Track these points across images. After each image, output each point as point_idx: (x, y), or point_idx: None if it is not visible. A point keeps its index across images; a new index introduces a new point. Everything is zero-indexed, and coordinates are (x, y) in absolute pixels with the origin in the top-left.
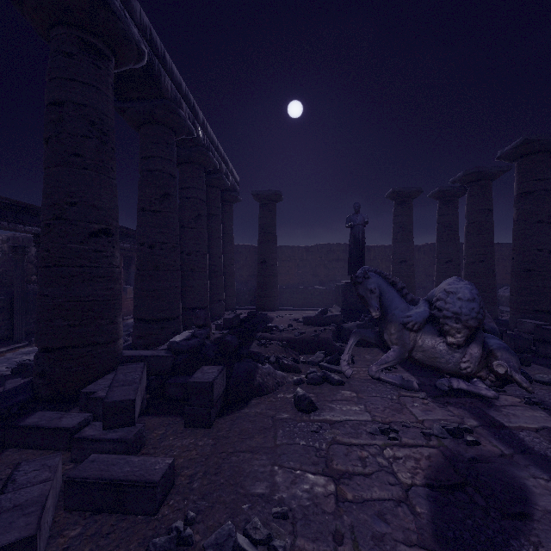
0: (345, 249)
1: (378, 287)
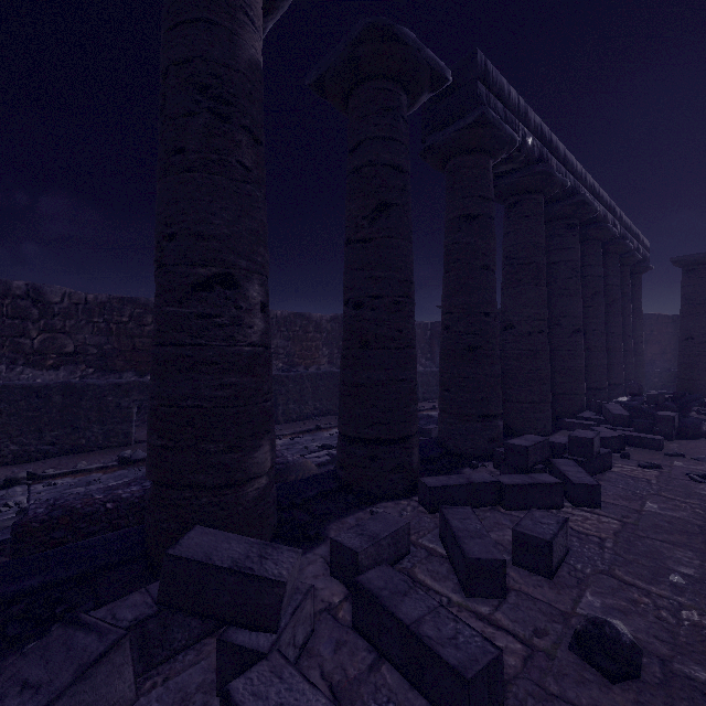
0: None
1: None
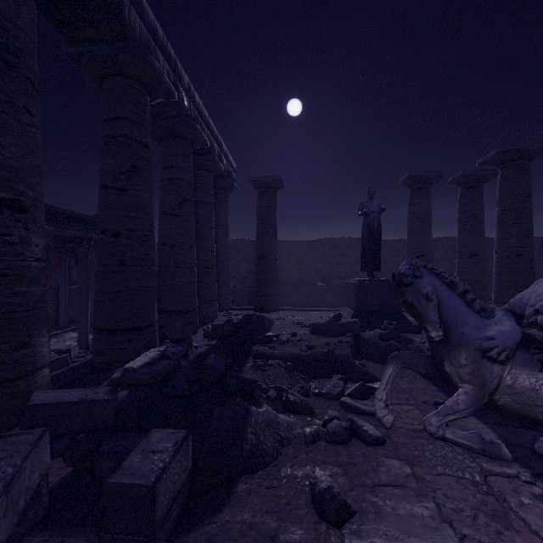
0: (350, 243)
1: (434, 290)
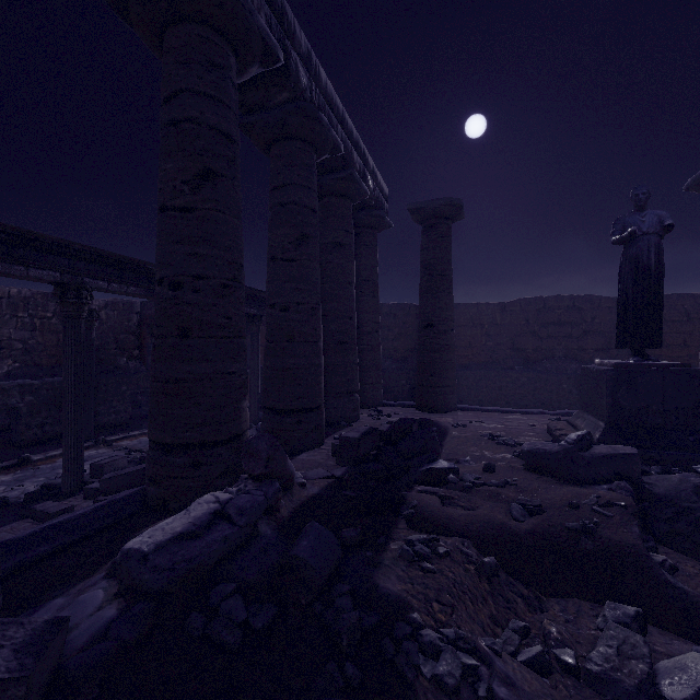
0: (572, 304)
1: None
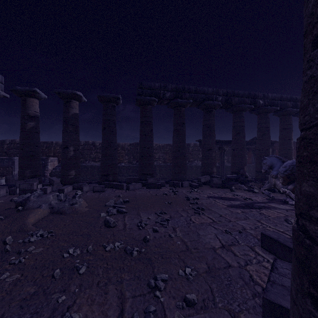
0: None
1: (271, 162)
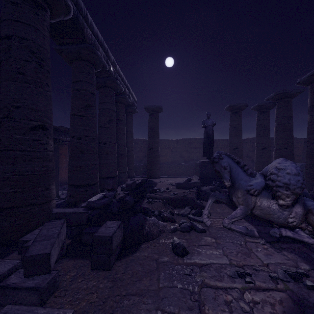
0: (199, 141)
1: (228, 164)
